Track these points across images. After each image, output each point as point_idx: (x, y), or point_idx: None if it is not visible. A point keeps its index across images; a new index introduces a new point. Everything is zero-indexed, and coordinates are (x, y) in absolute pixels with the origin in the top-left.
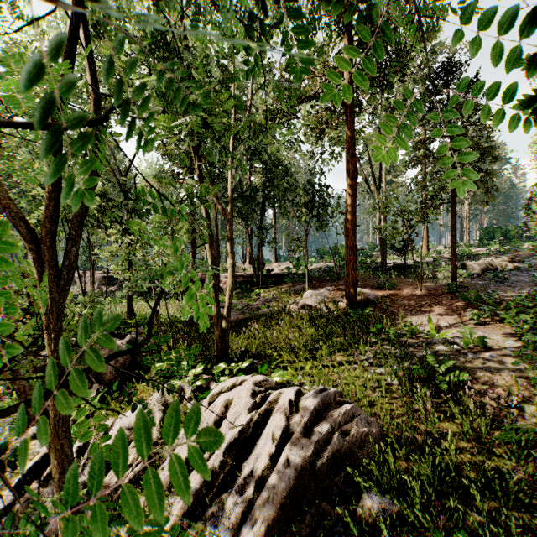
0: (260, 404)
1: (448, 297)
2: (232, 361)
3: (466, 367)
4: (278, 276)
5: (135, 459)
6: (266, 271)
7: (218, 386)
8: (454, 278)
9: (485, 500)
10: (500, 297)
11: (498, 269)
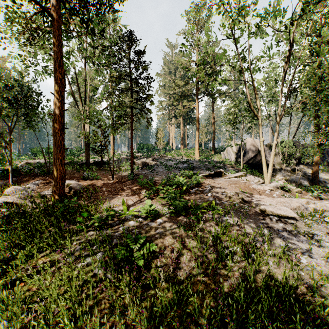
0: None
1: (130, 182)
2: None
3: (149, 234)
4: None
5: None
6: None
7: None
8: (132, 170)
9: None
10: (154, 180)
11: (149, 165)
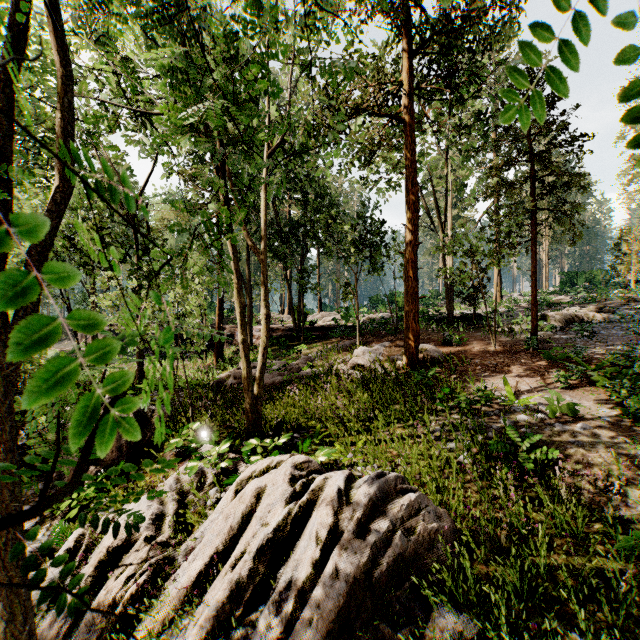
0: (301, 492)
1: (528, 355)
2: (267, 435)
3: (553, 441)
4: (323, 329)
5: (139, 566)
6: (309, 323)
7: (248, 469)
8: (534, 331)
9: (588, 617)
10: (589, 354)
11: (585, 321)
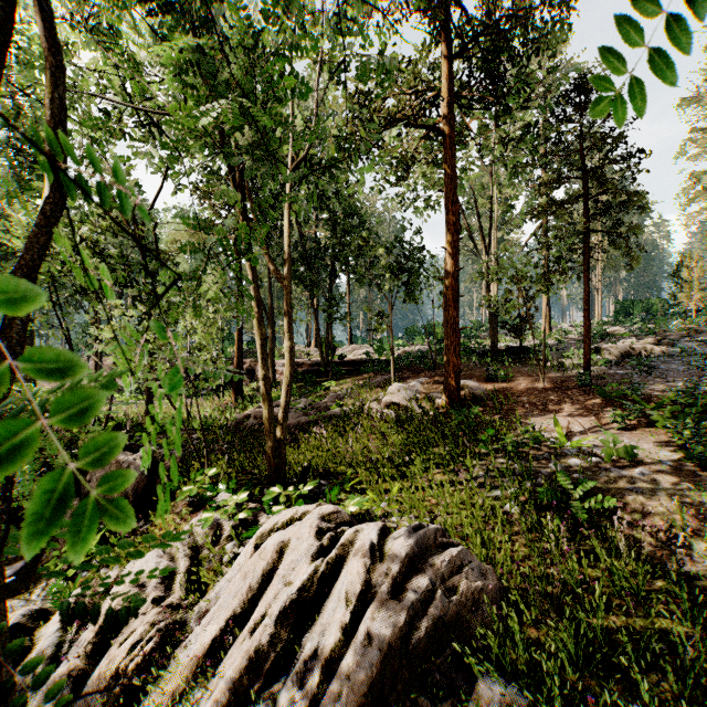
0: (329, 547)
1: (580, 392)
2: (291, 482)
3: (609, 487)
4: (353, 364)
5: (146, 631)
6: (338, 357)
7: (269, 520)
8: (587, 366)
9: (651, 687)
10: (648, 392)
11: (643, 355)
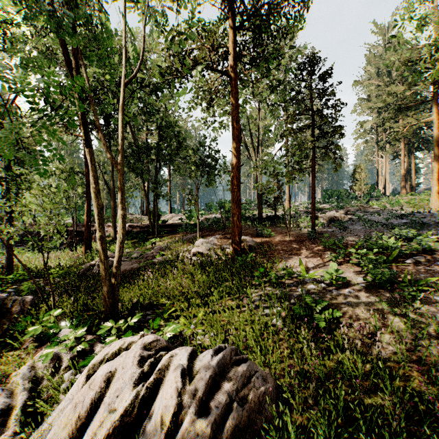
0: (149, 372)
1: (310, 242)
2: (123, 315)
3: (333, 303)
4: (172, 226)
5: None
6: (161, 222)
7: (101, 352)
8: (313, 227)
9: None
10: (346, 241)
11: (340, 220)
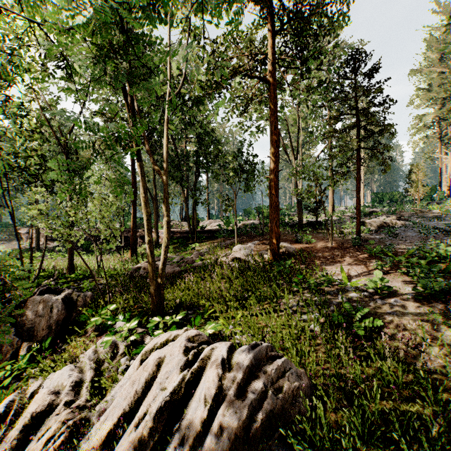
0: (193, 360)
1: (354, 249)
2: (167, 313)
3: (376, 312)
4: (210, 232)
5: (58, 428)
6: (200, 228)
7: (151, 342)
8: (358, 233)
9: None
10: (395, 249)
11: (390, 226)
